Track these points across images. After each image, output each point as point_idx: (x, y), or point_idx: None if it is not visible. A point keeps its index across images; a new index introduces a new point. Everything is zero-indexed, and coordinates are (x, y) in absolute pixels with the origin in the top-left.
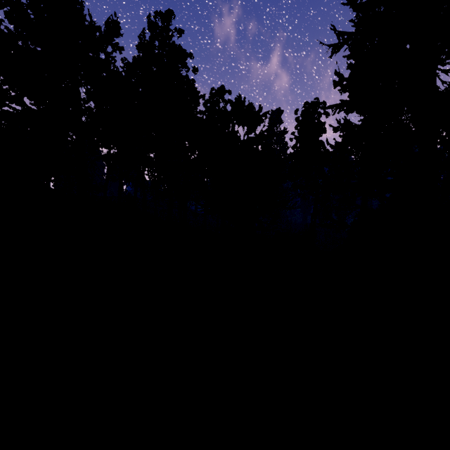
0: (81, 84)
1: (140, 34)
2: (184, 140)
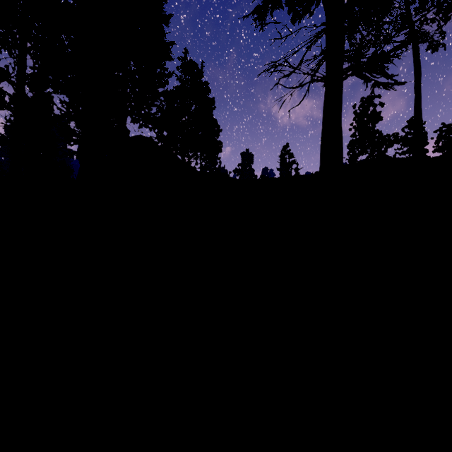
0: None
1: None
2: None
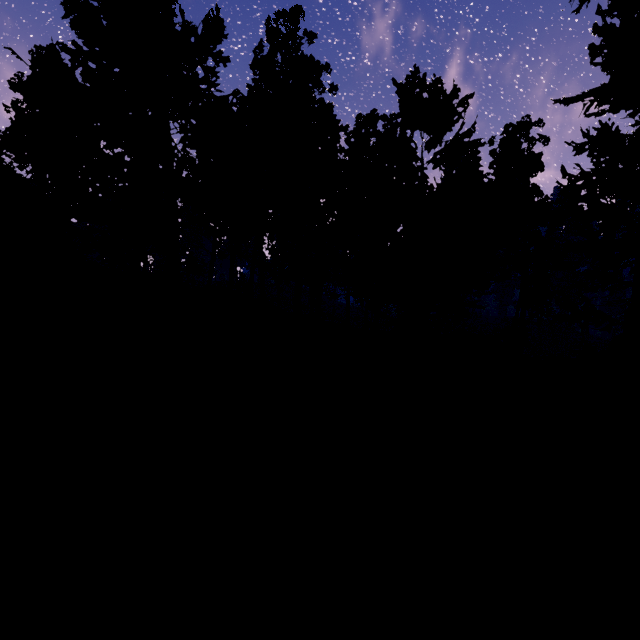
0: (173, 117)
1: (255, 48)
2: (317, 195)
